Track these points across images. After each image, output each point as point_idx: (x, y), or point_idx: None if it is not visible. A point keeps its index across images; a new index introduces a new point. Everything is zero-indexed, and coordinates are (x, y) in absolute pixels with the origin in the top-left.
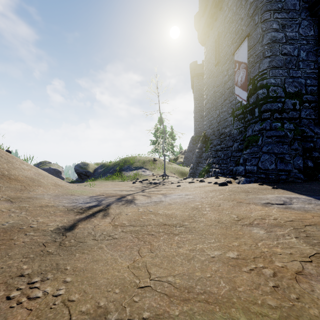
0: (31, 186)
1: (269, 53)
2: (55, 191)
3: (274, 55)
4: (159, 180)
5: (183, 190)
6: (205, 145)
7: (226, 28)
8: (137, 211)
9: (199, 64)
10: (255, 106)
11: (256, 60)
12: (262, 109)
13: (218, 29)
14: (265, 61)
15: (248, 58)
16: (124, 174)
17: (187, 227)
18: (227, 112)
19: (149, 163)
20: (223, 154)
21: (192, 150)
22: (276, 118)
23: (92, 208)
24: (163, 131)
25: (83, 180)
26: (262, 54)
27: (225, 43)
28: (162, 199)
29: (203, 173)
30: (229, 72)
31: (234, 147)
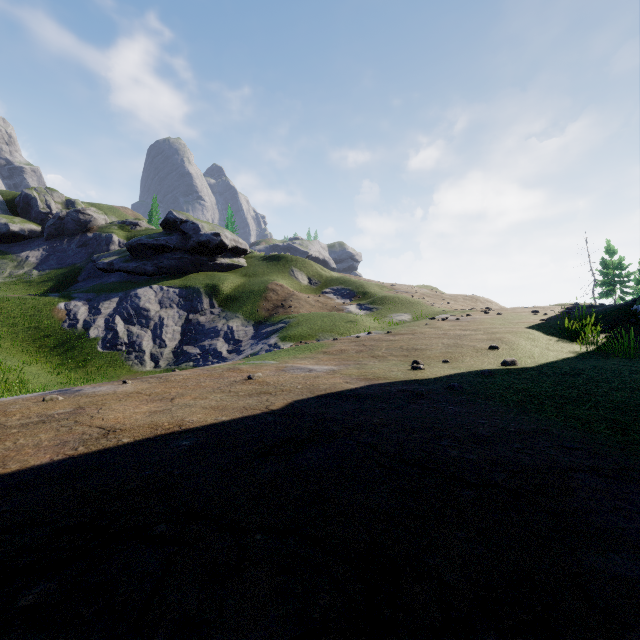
0: None
1: None
2: None
3: None
4: None
5: None
6: None
7: None
8: None
9: None
10: None
11: None
12: None
13: None
14: None
15: None
16: None
17: None
18: None
19: None
20: None
21: None
22: None
23: None
24: (621, 265)
25: None
26: None
27: None
28: None
29: None
30: None
31: None
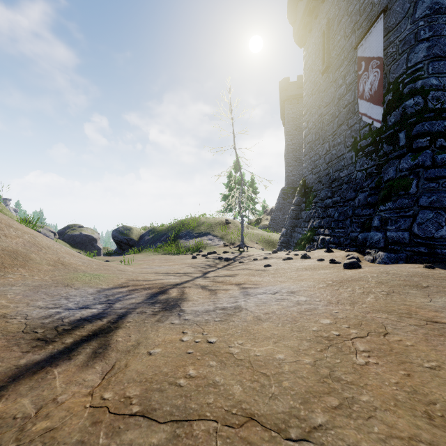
0: (5, 267)
1: (427, 33)
2: (45, 277)
3: (437, 35)
4: (233, 253)
5: (278, 276)
6: (305, 200)
7: (341, 10)
8: (179, 340)
9: (293, 82)
10: (399, 129)
11: (402, 49)
12: (414, 133)
13: (327, 15)
14: (419, 48)
15: (384, 48)
16: (182, 243)
17: (330, 444)
18: (343, 144)
19: (218, 227)
20: (337, 212)
21: (283, 208)
22: (441, 147)
23: (82, 326)
24: (240, 181)
25: (124, 251)
26: (413, 37)
27: (340, 33)
28: (240, 303)
29: (303, 243)
30: (347, 79)
31: (358, 200)
